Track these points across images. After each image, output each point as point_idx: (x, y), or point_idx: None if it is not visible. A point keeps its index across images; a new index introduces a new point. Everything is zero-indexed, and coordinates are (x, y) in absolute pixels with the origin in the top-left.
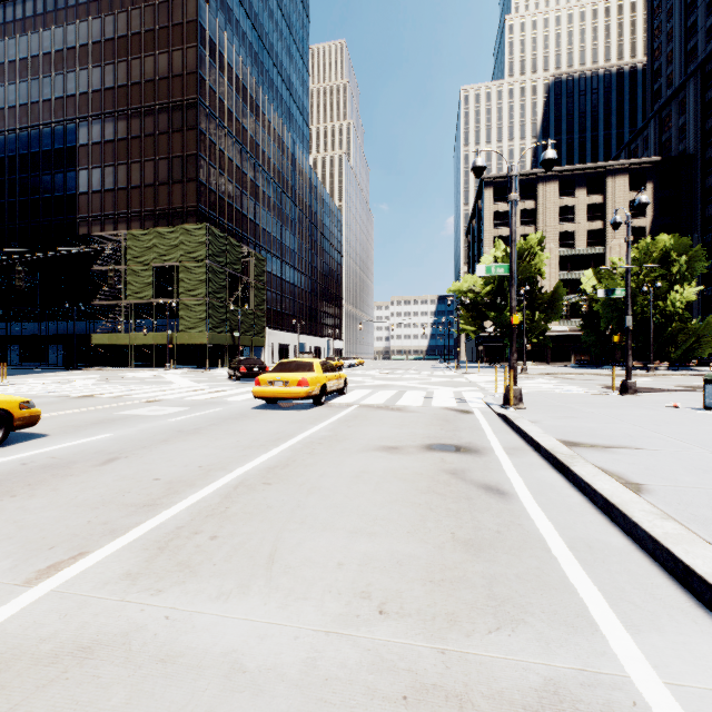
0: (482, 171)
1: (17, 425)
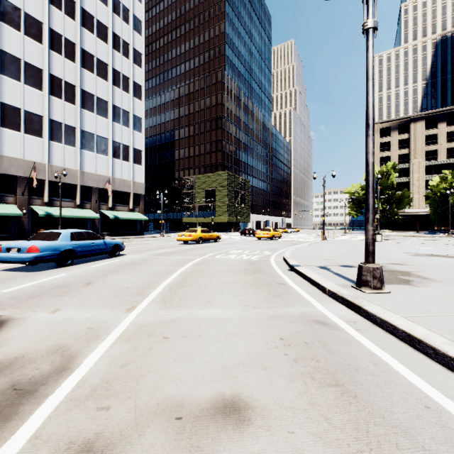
0: (315, 178)
1: (219, 239)
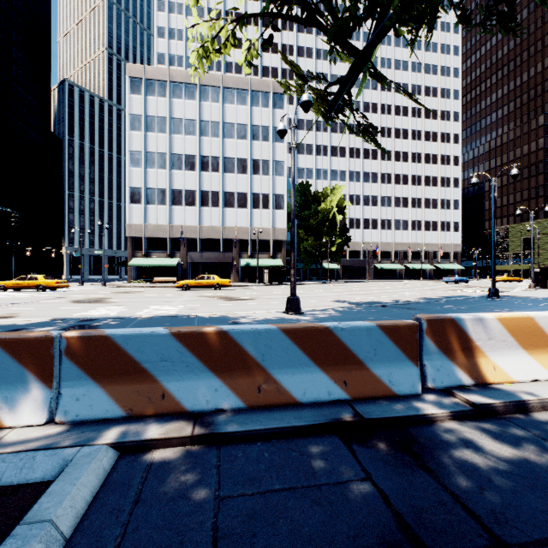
0: None
1: (521, 281)
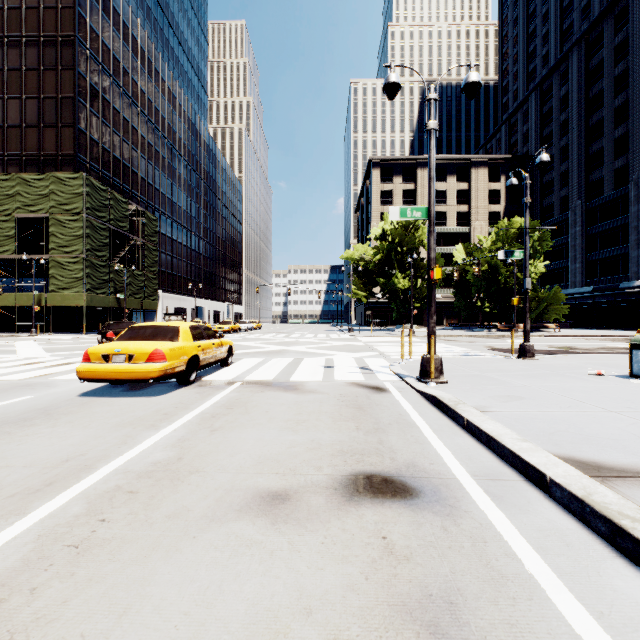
0: (396, 90)
1: None
